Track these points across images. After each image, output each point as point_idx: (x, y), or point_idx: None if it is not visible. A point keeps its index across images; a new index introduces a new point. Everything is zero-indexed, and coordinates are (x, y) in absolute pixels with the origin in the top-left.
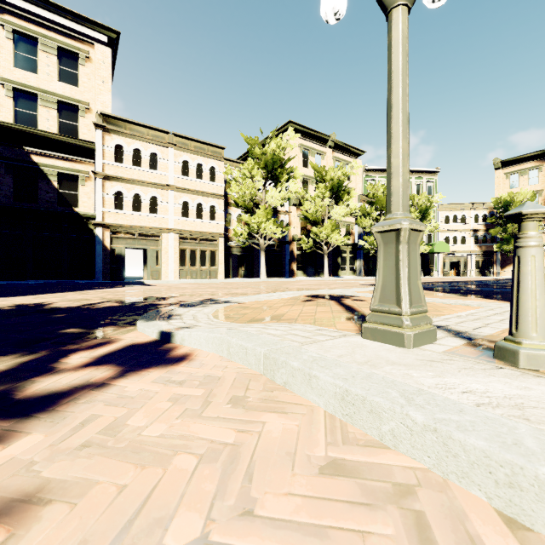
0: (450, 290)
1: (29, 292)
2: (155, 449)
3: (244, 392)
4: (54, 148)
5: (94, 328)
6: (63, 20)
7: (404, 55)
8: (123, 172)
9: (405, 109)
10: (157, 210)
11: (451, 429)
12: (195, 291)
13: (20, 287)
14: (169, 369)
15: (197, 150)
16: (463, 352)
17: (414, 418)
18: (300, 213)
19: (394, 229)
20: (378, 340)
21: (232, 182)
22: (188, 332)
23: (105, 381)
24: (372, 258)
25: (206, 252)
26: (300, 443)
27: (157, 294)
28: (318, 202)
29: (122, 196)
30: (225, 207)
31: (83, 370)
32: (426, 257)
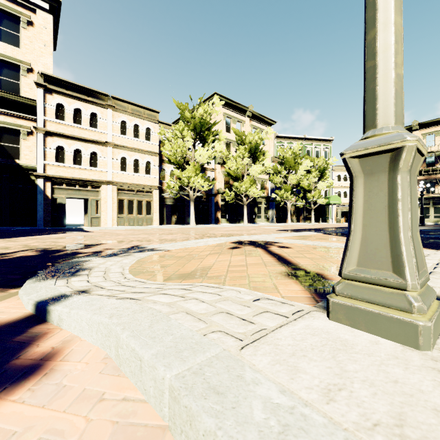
0: None
1: None
2: None
3: None
4: None
5: None
6: None
7: None
8: (64, 128)
9: None
10: (97, 164)
11: None
12: (127, 237)
13: None
14: None
15: (134, 112)
16: None
17: None
18: (223, 170)
19: (389, 149)
20: (360, 327)
21: (166, 141)
22: (67, 309)
23: None
24: (282, 208)
25: (142, 202)
26: None
27: (87, 240)
28: (238, 161)
29: (63, 150)
30: (159, 163)
31: None
32: (323, 208)
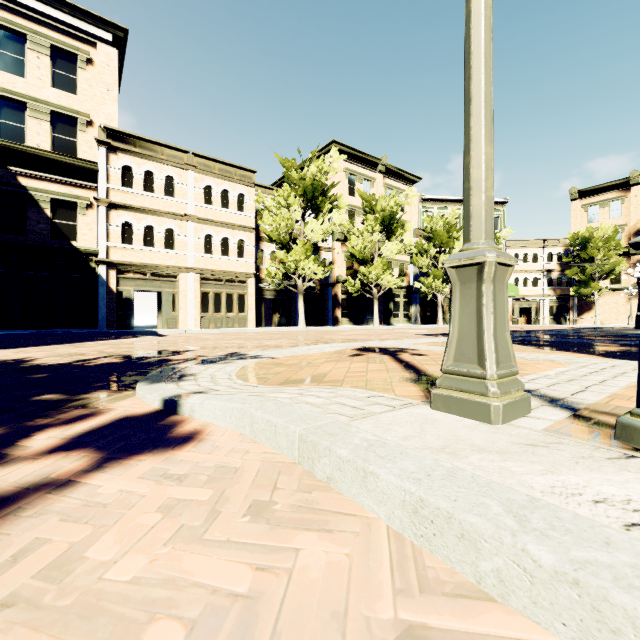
0: (526, 342)
1: (11, 344)
2: (119, 608)
3: (270, 493)
4: (46, 169)
5: (80, 393)
6: (58, 14)
7: (487, 31)
8: (131, 199)
9: (489, 103)
10: (174, 245)
11: (606, 585)
12: (218, 343)
13: (3, 338)
14: (167, 455)
15: (223, 173)
16: (569, 428)
17: (536, 557)
18: (345, 250)
19: (475, 263)
20: (453, 412)
21: (265, 212)
22: (199, 400)
23: (72, 476)
24: (430, 303)
25: (233, 296)
26: (352, 591)
27: (170, 346)
28: (366, 236)
29: (130, 228)
30: (256, 242)
31: (45, 458)
32: None
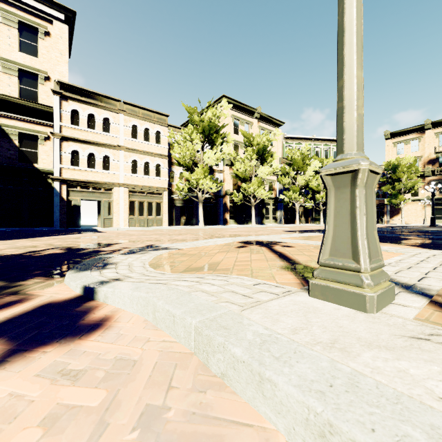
0: None
1: None
2: None
3: (165, 393)
4: (15, 111)
5: (19, 280)
6: None
7: None
8: (78, 133)
9: (360, 33)
10: (110, 167)
11: None
12: (140, 238)
13: None
14: (72, 345)
15: (145, 116)
16: (433, 315)
17: None
18: (232, 172)
19: (350, 170)
20: (330, 300)
21: (175, 144)
22: (112, 289)
23: None
24: (290, 209)
25: (152, 204)
26: None
27: (104, 240)
28: (246, 162)
29: (78, 154)
30: (169, 166)
31: None
32: None
